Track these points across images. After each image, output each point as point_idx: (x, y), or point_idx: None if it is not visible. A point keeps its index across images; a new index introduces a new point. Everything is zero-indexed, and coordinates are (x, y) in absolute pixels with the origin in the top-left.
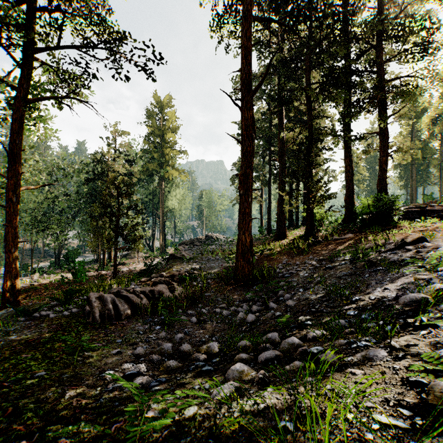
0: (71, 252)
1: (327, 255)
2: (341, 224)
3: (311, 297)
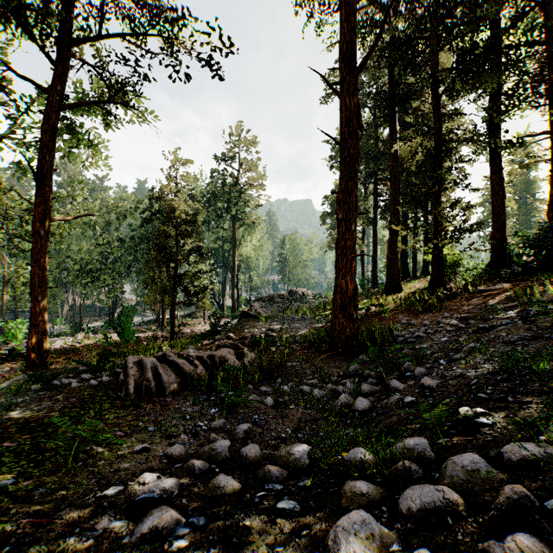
0: (127, 309)
1: (474, 311)
2: (487, 270)
3: (468, 374)
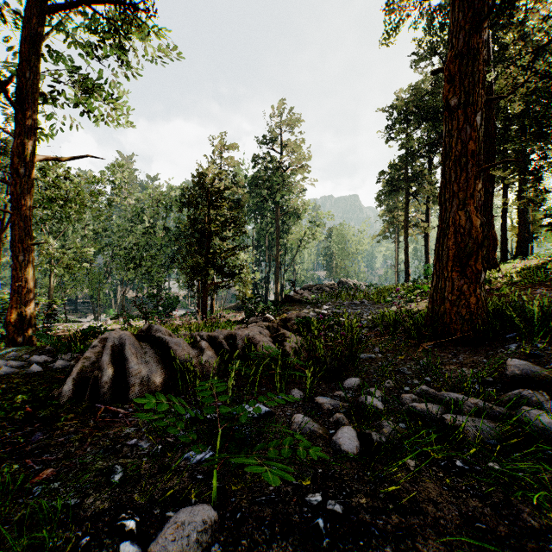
0: (170, 300)
1: None
2: None
3: None
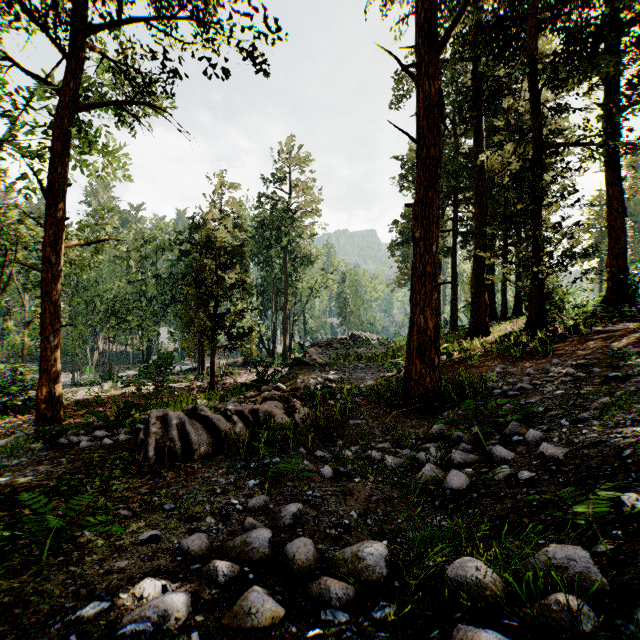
0: (163, 356)
1: (594, 356)
2: (602, 307)
3: (612, 441)
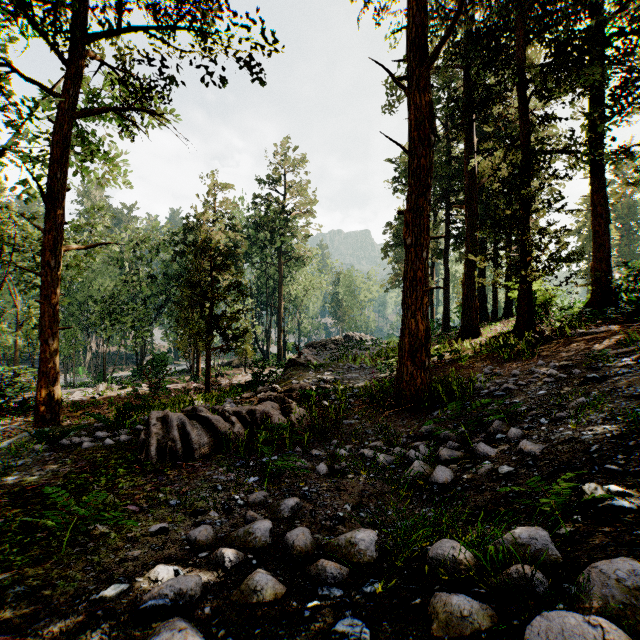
0: (157, 357)
1: (576, 358)
2: (587, 309)
3: (584, 438)
